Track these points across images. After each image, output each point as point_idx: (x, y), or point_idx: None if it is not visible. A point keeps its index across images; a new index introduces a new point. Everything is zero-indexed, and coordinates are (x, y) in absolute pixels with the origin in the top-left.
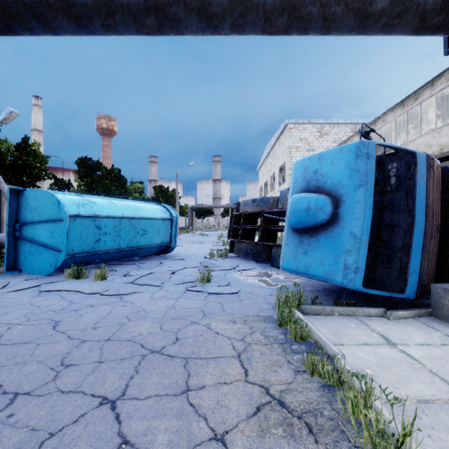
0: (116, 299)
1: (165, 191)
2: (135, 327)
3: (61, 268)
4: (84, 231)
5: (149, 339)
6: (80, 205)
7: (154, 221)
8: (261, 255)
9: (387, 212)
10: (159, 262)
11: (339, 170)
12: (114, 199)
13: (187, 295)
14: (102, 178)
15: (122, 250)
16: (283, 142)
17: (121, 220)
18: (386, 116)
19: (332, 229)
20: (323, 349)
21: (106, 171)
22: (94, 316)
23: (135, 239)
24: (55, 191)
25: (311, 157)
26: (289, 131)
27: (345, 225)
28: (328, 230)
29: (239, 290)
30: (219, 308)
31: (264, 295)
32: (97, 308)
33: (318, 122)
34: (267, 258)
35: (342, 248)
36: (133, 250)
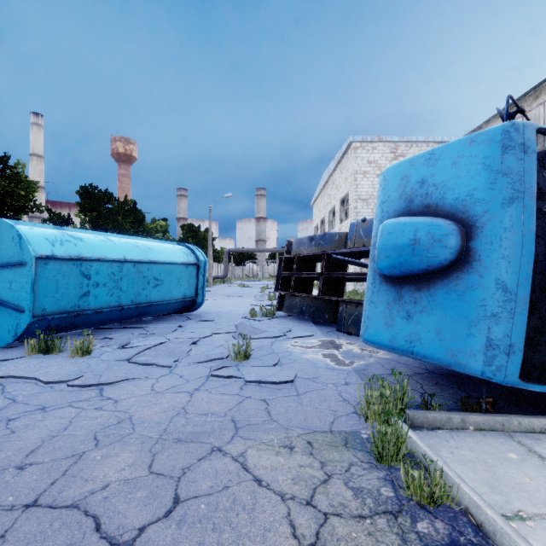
0: (90, 394)
1: (195, 230)
2: (99, 466)
3: (26, 336)
4: (62, 280)
5: (116, 504)
6: (56, 242)
7: (173, 267)
8: (322, 314)
9: (545, 249)
10: (178, 324)
11: (470, 175)
12: (115, 235)
13: (211, 383)
14: (112, 213)
15: (124, 307)
16: (346, 167)
17: (121, 265)
18: (491, 125)
19: (460, 276)
20: (489, 537)
21: (118, 204)
22: (34, 435)
23: (144, 292)
24: (18, 222)
25: (413, 159)
26: (354, 151)
27: (486, 269)
28: (451, 278)
29: (295, 375)
30: (263, 413)
31: (335, 384)
32: (49, 414)
33: (391, 140)
34: (331, 319)
35: (482, 309)
36: (141, 308)
